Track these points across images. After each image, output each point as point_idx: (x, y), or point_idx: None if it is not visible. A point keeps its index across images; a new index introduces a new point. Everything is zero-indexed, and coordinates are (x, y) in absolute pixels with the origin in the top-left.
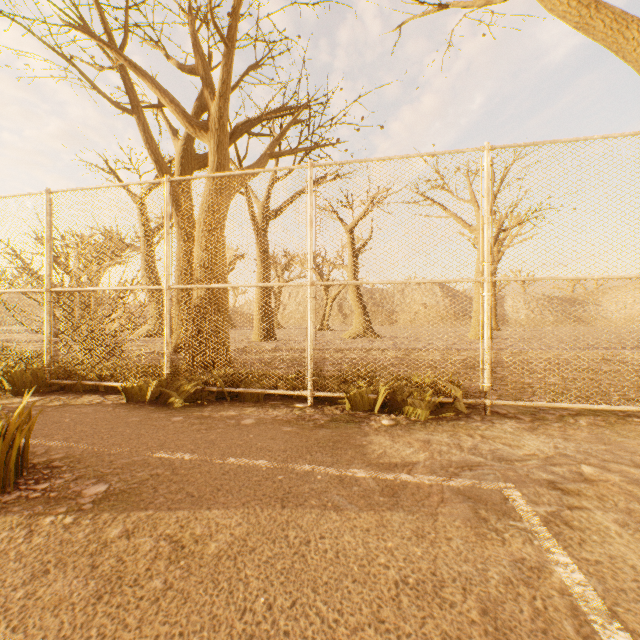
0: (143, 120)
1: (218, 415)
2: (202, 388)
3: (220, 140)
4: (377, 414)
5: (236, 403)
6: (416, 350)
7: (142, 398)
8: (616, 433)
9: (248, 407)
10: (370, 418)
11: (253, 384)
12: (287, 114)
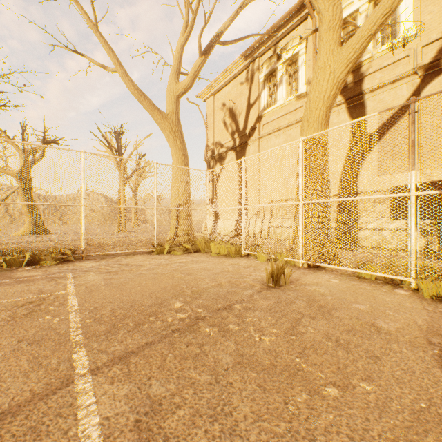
0: None
1: None
2: None
3: None
4: (24, 267)
5: None
6: (71, 240)
7: None
8: (126, 258)
9: None
10: (19, 268)
11: None
12: None
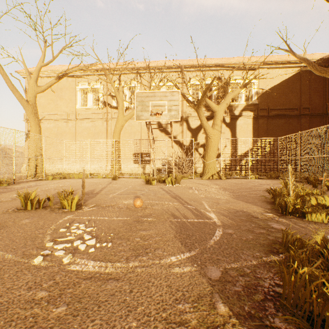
0: None
1: None
2: None
3: None
4: None
5: None
6: None
7: None
8: (37, 182)
9: None
10: None
11: None
12: None
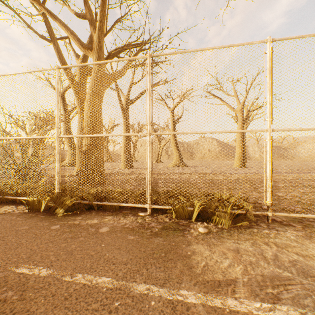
0: (57, 45)
1: (85, 223)
2: (79, 202)
3: (99, 55)
4: (194, 222)
5: (100, 212)
6: (208, 174)
7: (39, 208)
8: None
9: (107, 216)
10: (190, 226)
11: (112, 199)
12: (138, 46)
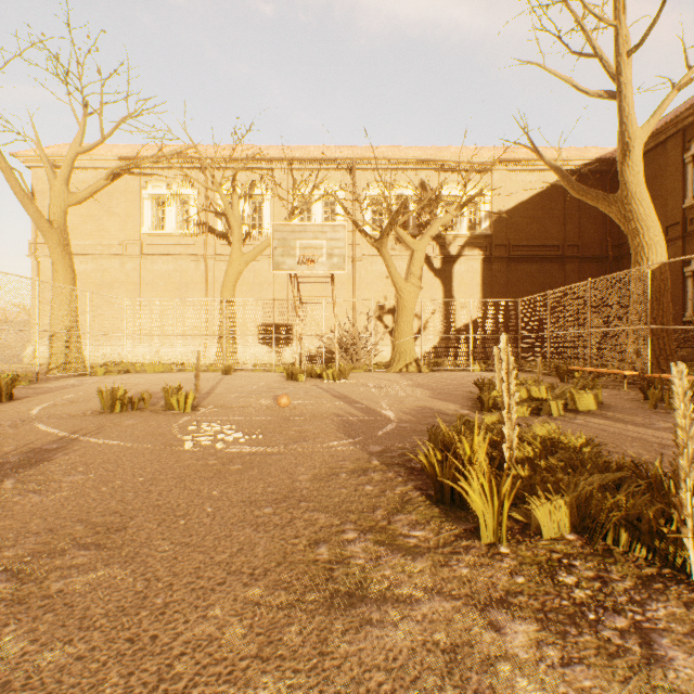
0: None
1: None
2: None
3: None
4: None
5: None
6: None
7: None
8: (79, 379)
9: None
10: None
11: None
12: None
